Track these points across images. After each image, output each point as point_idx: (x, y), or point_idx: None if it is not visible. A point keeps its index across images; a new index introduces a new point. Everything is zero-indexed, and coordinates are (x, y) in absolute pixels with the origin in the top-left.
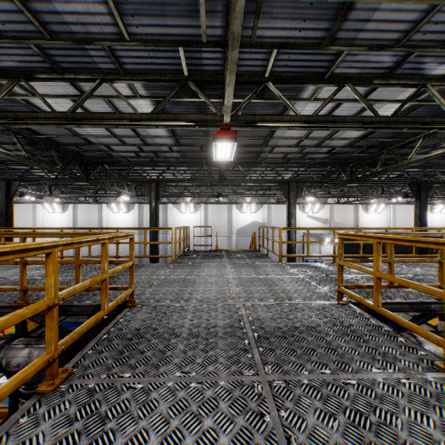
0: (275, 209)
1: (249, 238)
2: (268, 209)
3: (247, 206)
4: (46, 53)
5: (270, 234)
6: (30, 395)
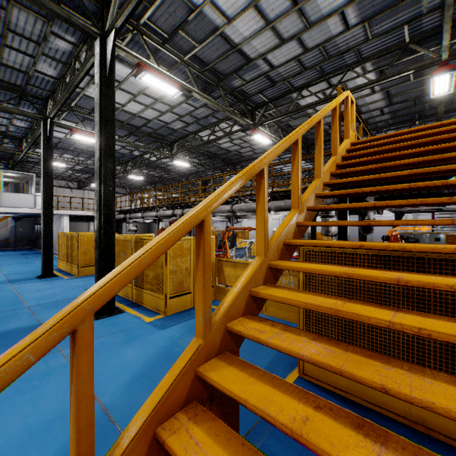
0: None
1: None
2: None
3: None
4: (321, 69)
5: None
6: (326, 216)
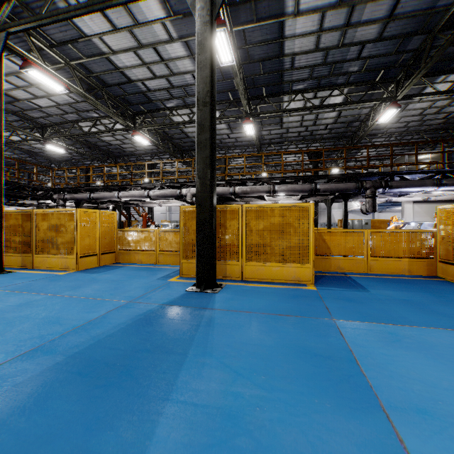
0: None
1: None
2: None
3: None
4: None
5: None
6: None
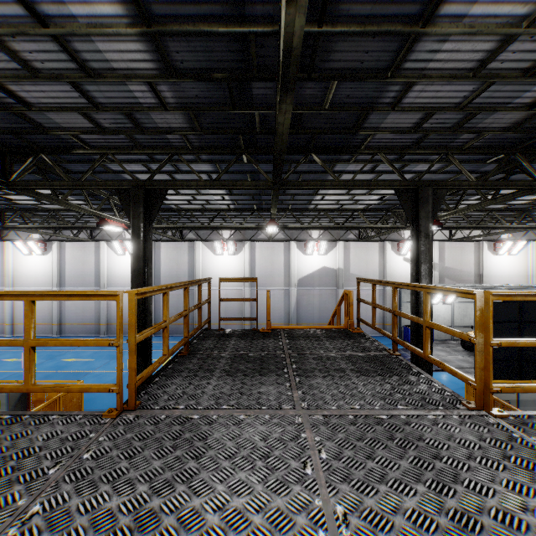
0: (356, 249)
1: (316, 293)
2: (344, 249)
3: (313, 244)
4: None
5: (347, 286)
6: None
